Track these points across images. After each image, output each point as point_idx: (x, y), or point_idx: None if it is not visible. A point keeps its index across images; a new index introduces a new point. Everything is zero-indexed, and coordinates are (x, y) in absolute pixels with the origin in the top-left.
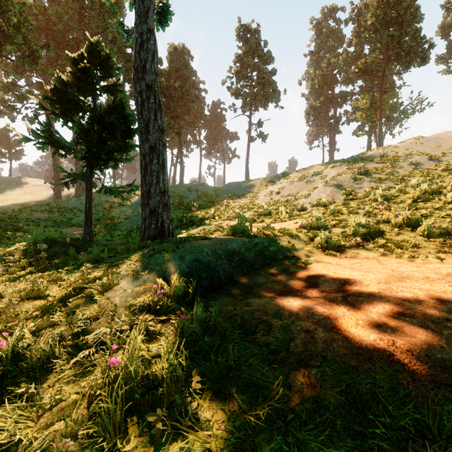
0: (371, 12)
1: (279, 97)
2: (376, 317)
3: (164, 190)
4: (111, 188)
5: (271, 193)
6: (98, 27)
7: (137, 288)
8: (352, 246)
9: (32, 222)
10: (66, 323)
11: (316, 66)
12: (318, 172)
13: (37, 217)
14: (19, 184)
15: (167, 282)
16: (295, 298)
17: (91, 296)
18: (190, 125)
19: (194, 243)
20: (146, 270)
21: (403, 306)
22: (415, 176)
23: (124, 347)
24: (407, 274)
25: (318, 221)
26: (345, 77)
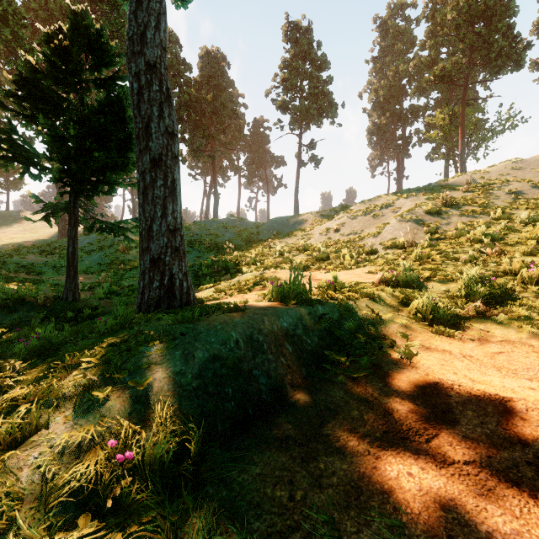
0: (452, 5)
1: (336, 112)
2: None
3: (174, 227)
4: (107, 224)
5: (328, 230)
6: (111, 25)
7: (80, 438)
8: (472, 316)
9: (22, 268)
10: None
11: (381, 75)
12: (389, 204)
13: (30, 262)
14: (18, 220)
15: (151, 415)
16: (421, 462)
17: None
18: (226, 147)
19: (215, 320)
20: (112, 386)
21: None
22: (519, 209)
23: None
24: None
25: (407, 273)
26: (416, 87)
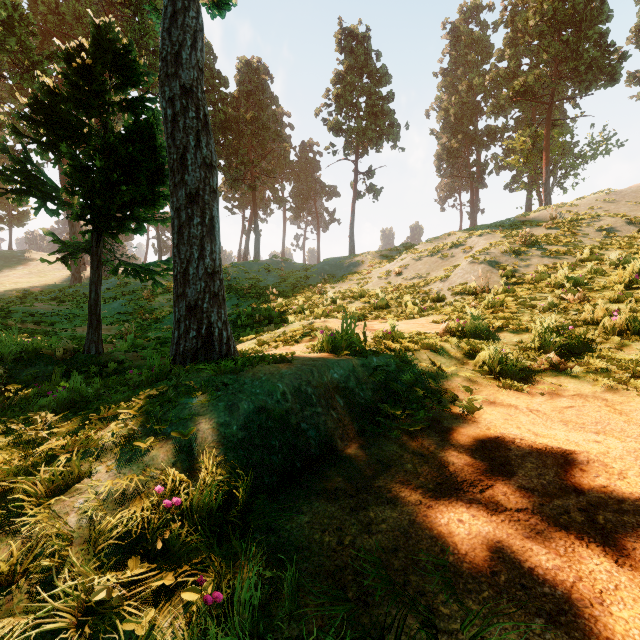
0: (534, 8)
1: (398, 134)
2: None
3: (212, 270)
4: (134, 266)
5: (388, 273)
6: (134, 32)
7: (125, 486)
8: (545, 369)
9: (31, 318)
10: None
11: (452, 90)
12: (459, 243)
13: (39, 310)
14: (22, 261)
15: (196, 466)
16: (473, 510)
17: (20, 508)
18: (268, 175)
19: (260, 371)
20: (154, 436)
21: None
22: (610, 249)
23: None
24: None
25: (475, 322)
26: (493, 105)
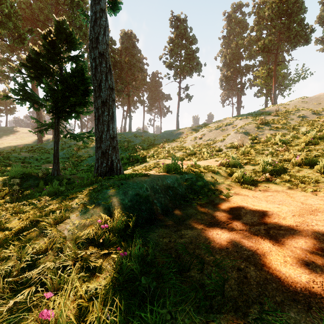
0: (268, 6)
1: (201, 69)
2: (302, 253)
3: (113, 136)
4: (74, 134)
5: (195, 138)
6: (69, 18)
7: (84, 221)
8: (263, 180)
9: (19, 160)
10: (15, 257)
11: (228, 46)
12: (230, 123)
13: (23, 156)
14: (12, 132)
15: (111, 215)
16: (223, 230)
17: (44, 229)
18: (136, 89)
19: (136, 179)
20: (94, 204)
21: (323, 242)
22: (303, 126)
23: (65, 285)
24: (316, 207)
25: (234, 160)
26: (248, 54)
